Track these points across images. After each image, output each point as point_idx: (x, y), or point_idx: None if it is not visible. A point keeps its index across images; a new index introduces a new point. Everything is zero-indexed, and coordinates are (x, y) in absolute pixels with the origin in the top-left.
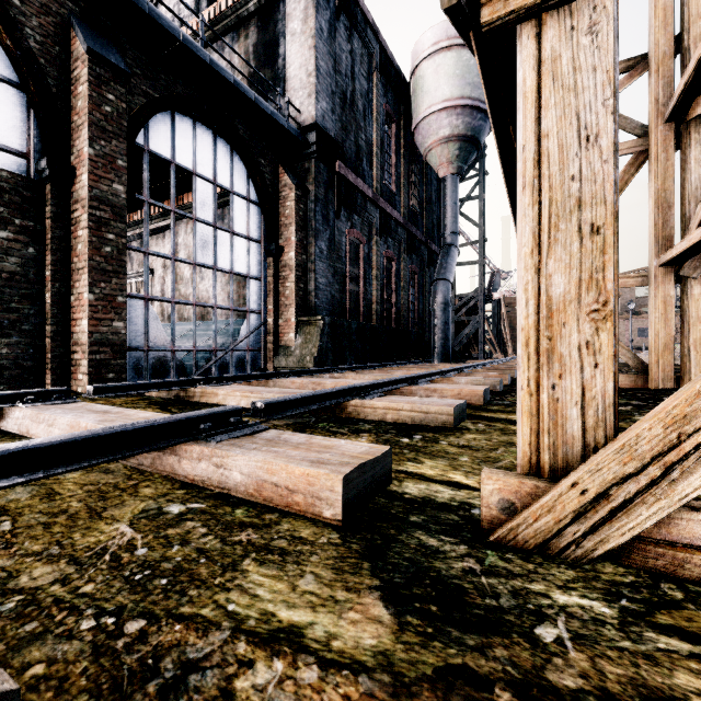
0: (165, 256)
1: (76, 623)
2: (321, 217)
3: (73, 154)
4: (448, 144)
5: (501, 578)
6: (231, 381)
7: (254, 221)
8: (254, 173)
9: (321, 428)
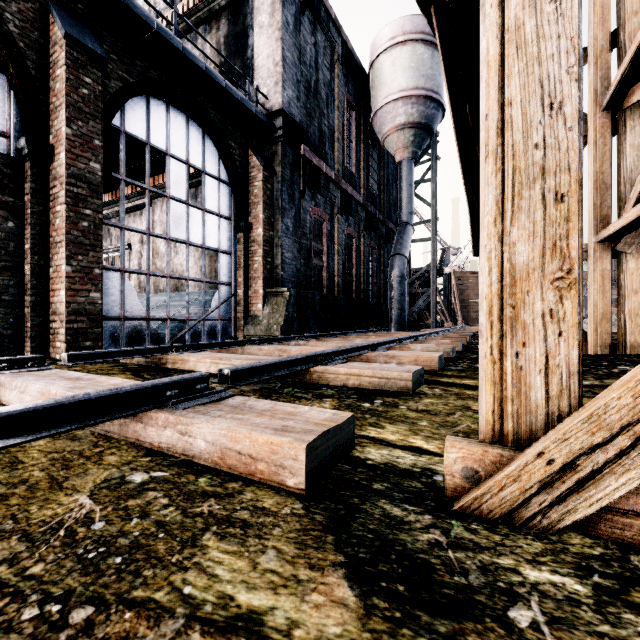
0: (141, 231)
1: (17, 612)
2: (287, 196)
3: (52, 134)
4: (404, 130)
5: (468, 552)
6: (202, 349)
7: (225, 200)
8: (225, 155)
9: (286, 394)
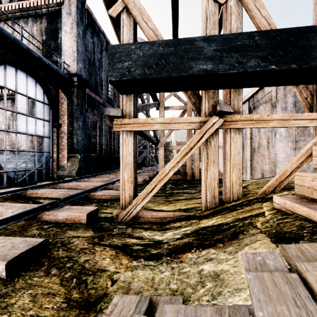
0: (1, 130)
1: None
2: (79, 112)
3: None
4: None
5: (112, 226)
6: (41, 187)
7: (47, 112)
8: (47, 92)
9: (81, 203)
